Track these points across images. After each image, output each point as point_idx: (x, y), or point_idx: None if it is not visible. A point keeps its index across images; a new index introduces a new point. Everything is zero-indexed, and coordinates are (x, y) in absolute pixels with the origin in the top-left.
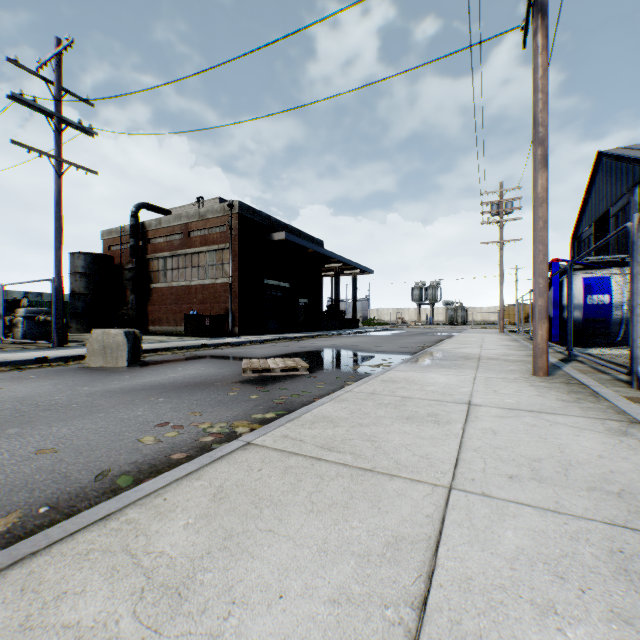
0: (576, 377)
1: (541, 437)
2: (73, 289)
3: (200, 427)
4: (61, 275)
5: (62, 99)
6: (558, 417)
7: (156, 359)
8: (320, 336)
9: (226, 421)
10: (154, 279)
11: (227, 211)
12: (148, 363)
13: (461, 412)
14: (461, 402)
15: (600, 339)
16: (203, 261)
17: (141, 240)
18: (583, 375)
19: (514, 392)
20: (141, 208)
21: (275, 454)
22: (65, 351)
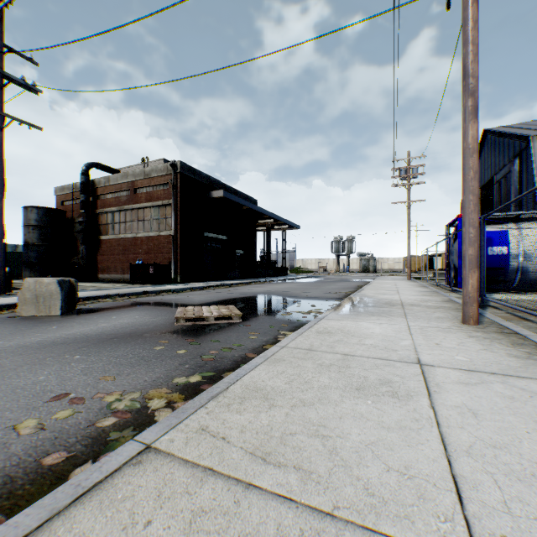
0: (505, 325)
1: (536, 421)
2: (26, 240)
3: (105, 400)
4: (3, 225)
5: (4, 55)
6: (530, 383)
7: (95, 307)
8: (254, 283)
9: (141, 388)
10: (103, 231)
11: (170, 170)
12: (84, 311)
13: (416, 377)
14: (410, 361)
15: (498, 285)
16: (148, 215)
17: (91, 196)
18: (510, 323)
19: (458, 345)
20: (91, 167)
21: (181, 474)
22: (3, 299)
